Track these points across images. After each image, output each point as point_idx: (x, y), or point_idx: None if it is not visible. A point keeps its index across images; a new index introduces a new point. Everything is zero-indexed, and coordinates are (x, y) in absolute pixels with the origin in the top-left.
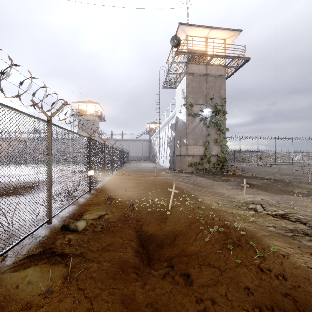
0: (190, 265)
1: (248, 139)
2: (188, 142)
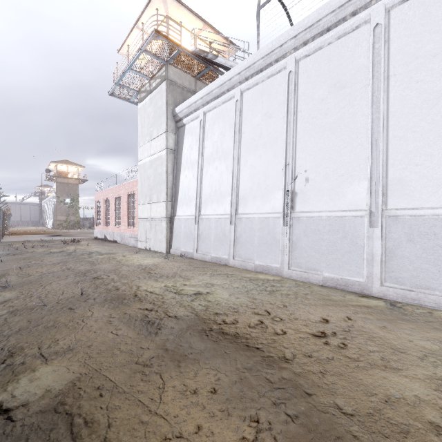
0: None
1: None
2: (57, 214)
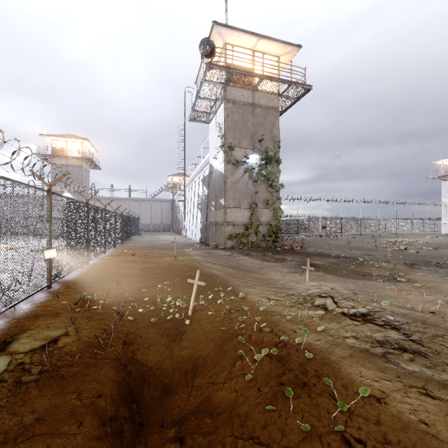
0: (216, 440)
1: (309, 201)
2: (228, 203)
